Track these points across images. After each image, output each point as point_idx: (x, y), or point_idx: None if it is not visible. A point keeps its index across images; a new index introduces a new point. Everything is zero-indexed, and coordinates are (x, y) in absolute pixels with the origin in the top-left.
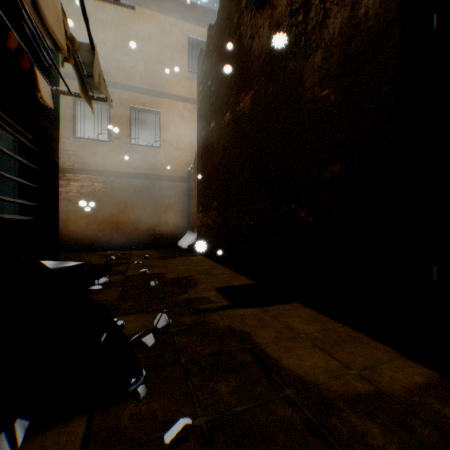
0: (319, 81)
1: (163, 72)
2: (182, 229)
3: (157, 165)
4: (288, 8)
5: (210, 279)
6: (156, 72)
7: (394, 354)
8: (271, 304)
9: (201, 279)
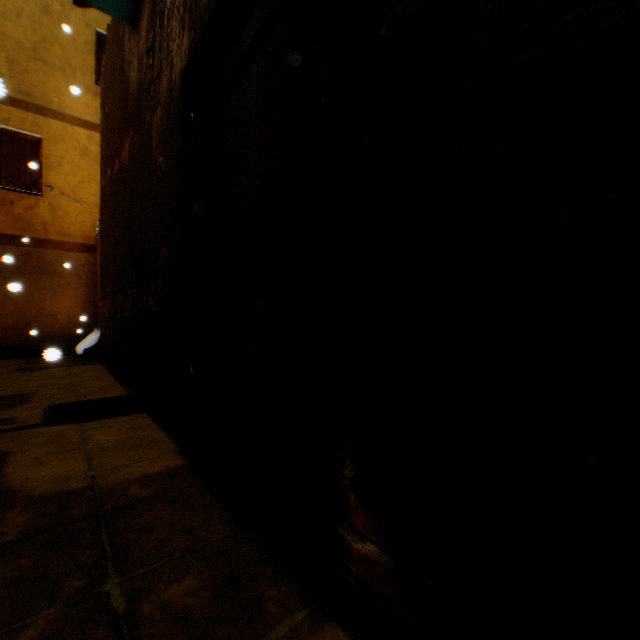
0: (159, 145)
1: (49, 77)
2: (86, 325)
3: (36, 223)
4: (146, 43)
5: (62, 394)
6: (34, 73)
7: (170, 452)
8: (107, 417)
9: (46, 395)
